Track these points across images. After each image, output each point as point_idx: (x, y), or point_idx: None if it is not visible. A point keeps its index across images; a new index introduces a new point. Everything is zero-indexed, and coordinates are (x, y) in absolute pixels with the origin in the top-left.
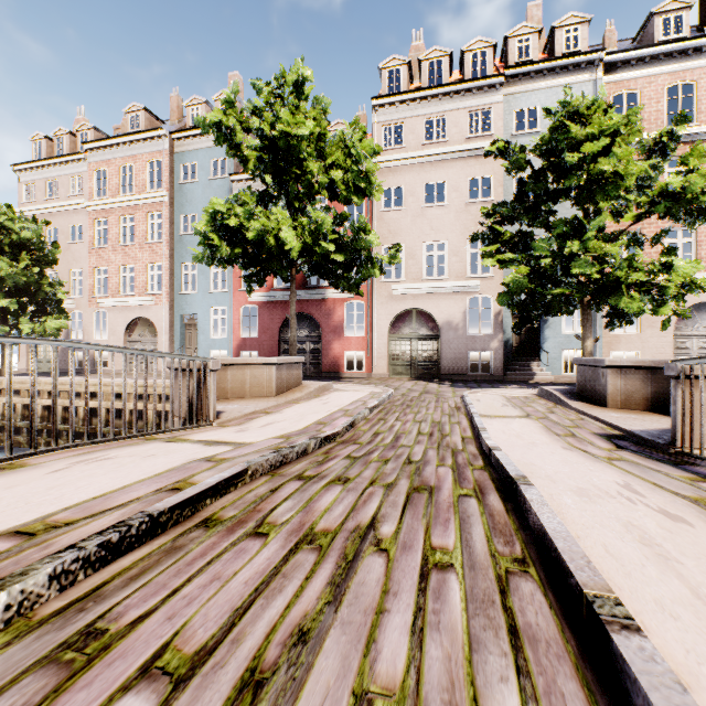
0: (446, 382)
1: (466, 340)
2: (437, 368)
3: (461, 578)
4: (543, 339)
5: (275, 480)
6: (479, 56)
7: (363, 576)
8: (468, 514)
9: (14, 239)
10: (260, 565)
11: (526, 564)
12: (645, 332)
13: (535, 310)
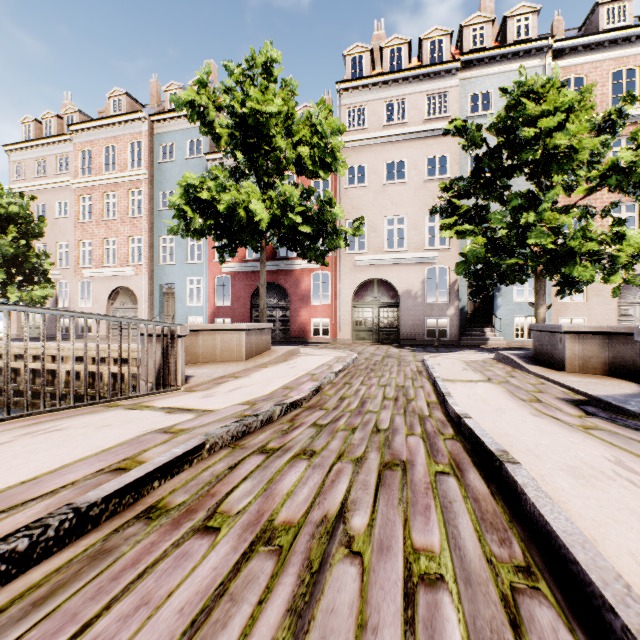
0: (406, 346)
1: (424, 307)
2: (397, 334)
3: (457, 601)
4: (496, 306)
5: (235, 454)
6: (436, 44)
7: (332, 597)
8: (449, 499)
9: (2, 213)
10: (204, 579)
11: (533, 575)
12: (591, 300)
13: (490, 279)
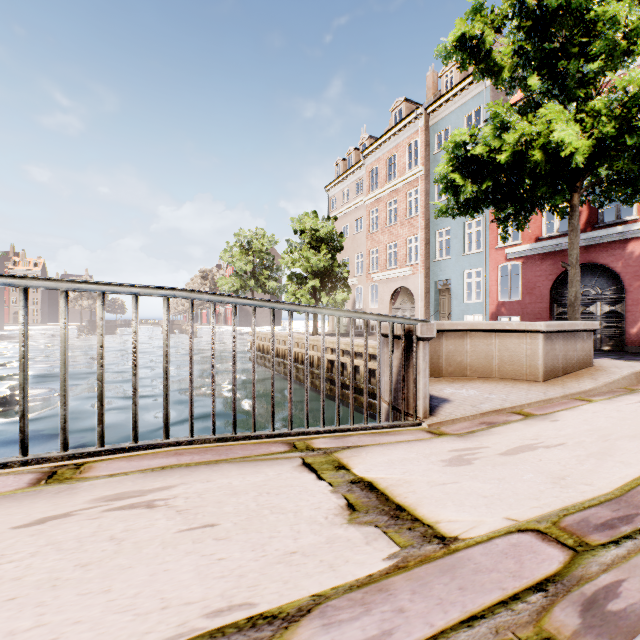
0: None
1: None
2: None
3: None
4: None
5: None
6: None
7: None
8: None
9: (317, 236)
10: None
11: None
12: None
13: None
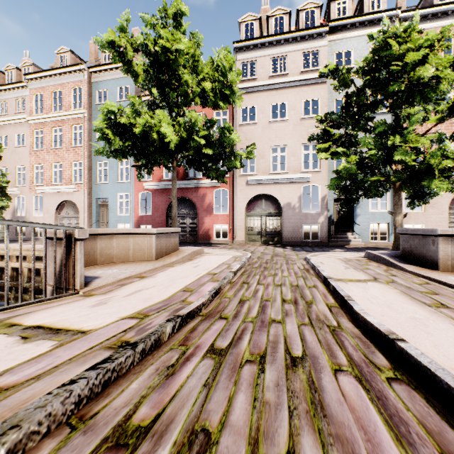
0: (287, 246)
1: (300, 216)
2: (280, 237)
3: None
4: (355, 215)
5: None
6: (310, 14)
7: None
8: None
9: None
10: None
11: None
12: (428, 211)
13: (356, 193)
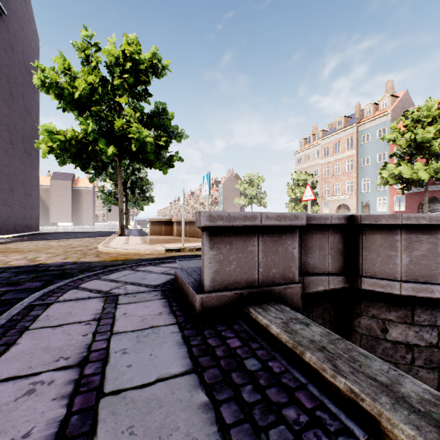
0: None
1: None
2: None
3: None
4: None
5: None
6: None
7: None
8: None
9: (306, 182)
10: None
11: None
12: None
13: None
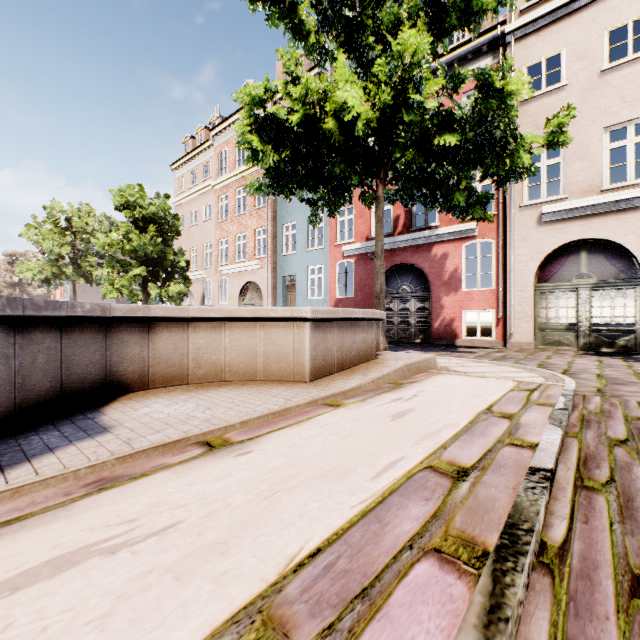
0: None
1: None
2: (633, 337)
3: None
4: None
5: None
6: None
7: None
8: None
9: (144, 214)
10: None
11: None
12: None
13: None
